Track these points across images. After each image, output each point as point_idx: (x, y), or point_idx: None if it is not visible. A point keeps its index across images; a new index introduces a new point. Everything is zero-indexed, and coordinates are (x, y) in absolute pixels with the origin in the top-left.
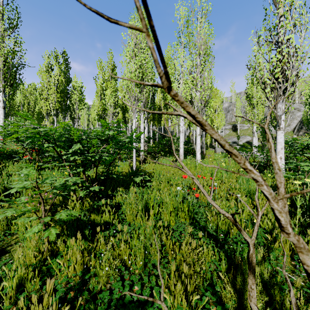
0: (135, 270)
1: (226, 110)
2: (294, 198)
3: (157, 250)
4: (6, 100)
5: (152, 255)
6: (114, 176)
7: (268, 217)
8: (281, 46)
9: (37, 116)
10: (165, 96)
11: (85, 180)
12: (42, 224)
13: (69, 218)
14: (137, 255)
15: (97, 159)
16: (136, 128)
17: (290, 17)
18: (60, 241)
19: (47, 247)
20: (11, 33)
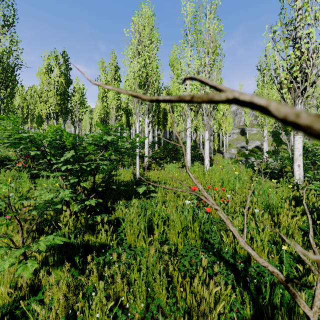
0: (135, 313)
1: (234, 113)
2: (319, 213)
3: (162, 287)
4: (3, 102)
5: (157, 293)
6: (114, 186)
7: (295, 239)
8: (299, 42)
9: (37, 120)
10: None
11: (80, 192)
12: (16, 255)
13: (55, 244)
14: (137, 295)
15: (93, 168)
16: (139, 133)
17: (311, 9)
18: (43, 273)
19: (26, 281)
20: (7, 31)
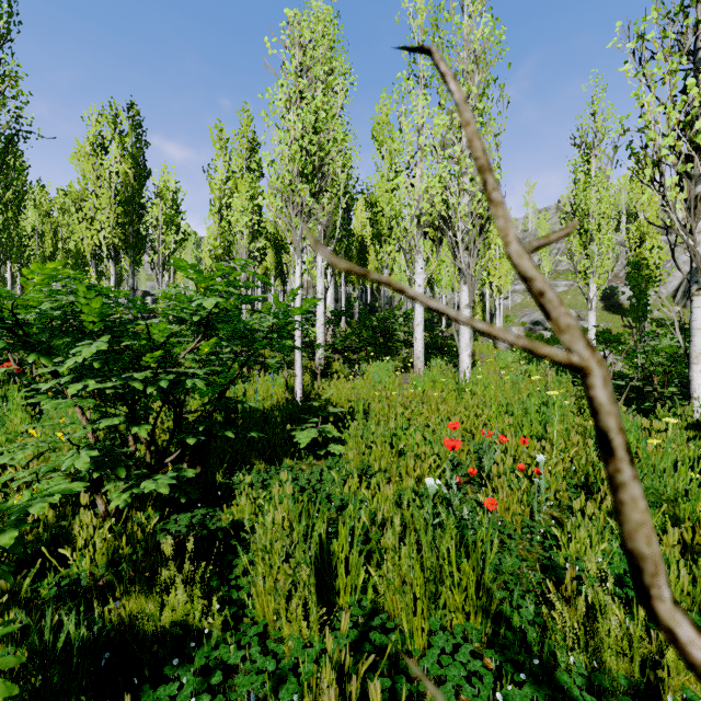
0: None
1: None
2: None
3: None
4: None
5: None
6: (229, 433)
7: None
8: None
9: (74, 263)
10: (377, 214)
11: (133, 451)
12: None
13: None
14: None
15: (167, 387)
16: (297, 288)
17: None
18: None
19: None
20: None
